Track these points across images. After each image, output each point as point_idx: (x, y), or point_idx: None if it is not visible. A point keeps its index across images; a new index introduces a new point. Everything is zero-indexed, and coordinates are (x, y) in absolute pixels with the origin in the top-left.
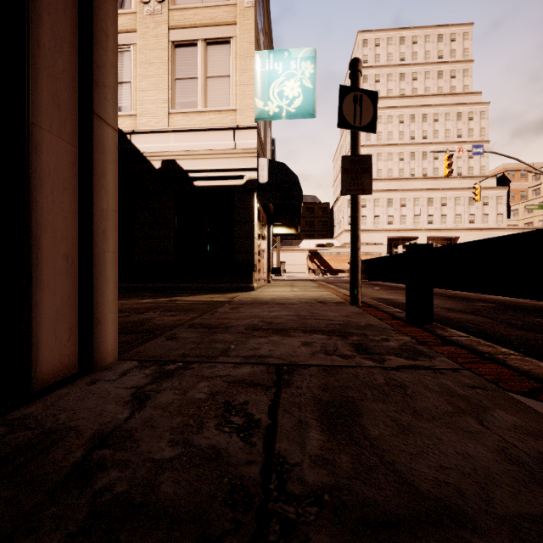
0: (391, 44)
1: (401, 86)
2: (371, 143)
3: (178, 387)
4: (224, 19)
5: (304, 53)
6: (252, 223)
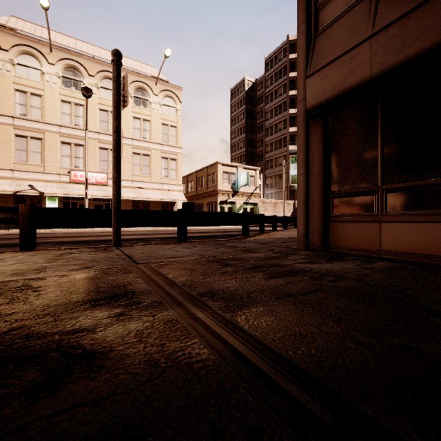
0: None
1: None
2: None
3: (287, 245)
4: None
5: None
6: None
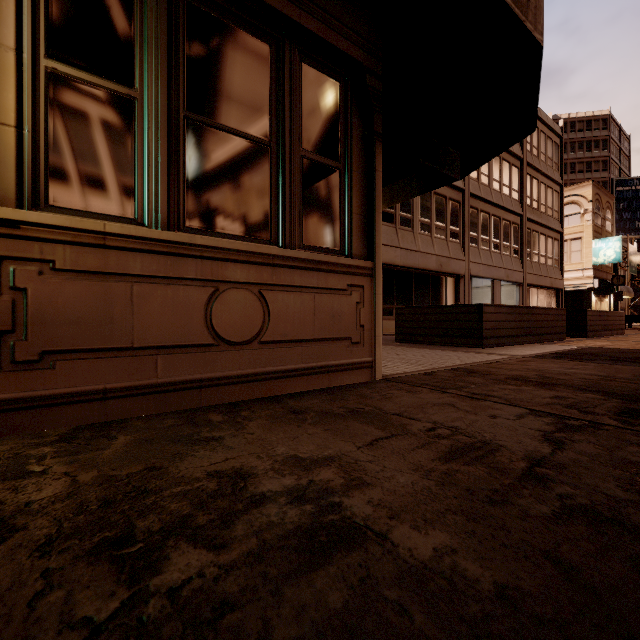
0: None
1: None
2: None
3: None
4: (578, 231)
5: (615, 239)
6: (591, 302)
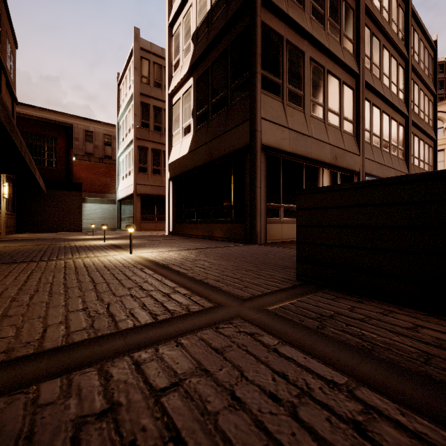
0: None
1: None
2: None
3: None
4: (441, 143)
5: None
6: None
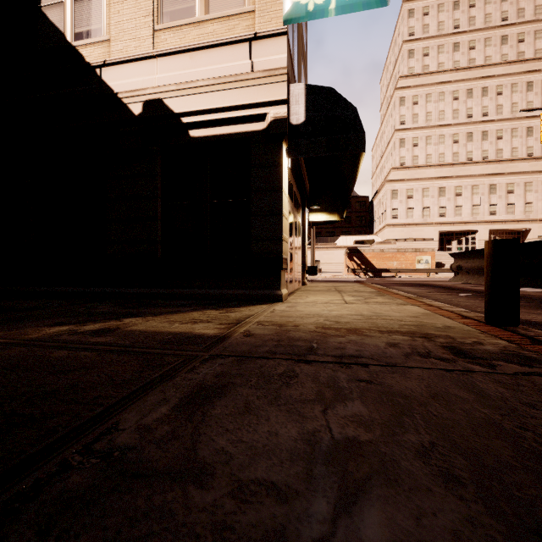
0: (443, 11)
1: (455, 58)
2: (418, 126)
3: None
4: None
5: None
6: (279, 191)
